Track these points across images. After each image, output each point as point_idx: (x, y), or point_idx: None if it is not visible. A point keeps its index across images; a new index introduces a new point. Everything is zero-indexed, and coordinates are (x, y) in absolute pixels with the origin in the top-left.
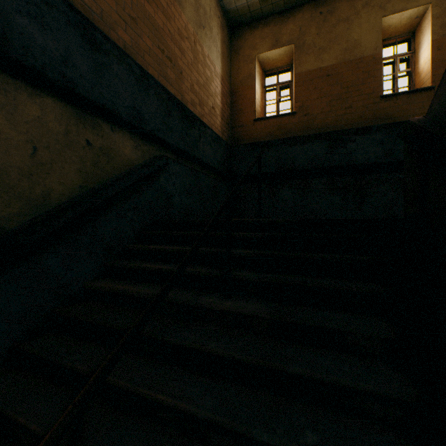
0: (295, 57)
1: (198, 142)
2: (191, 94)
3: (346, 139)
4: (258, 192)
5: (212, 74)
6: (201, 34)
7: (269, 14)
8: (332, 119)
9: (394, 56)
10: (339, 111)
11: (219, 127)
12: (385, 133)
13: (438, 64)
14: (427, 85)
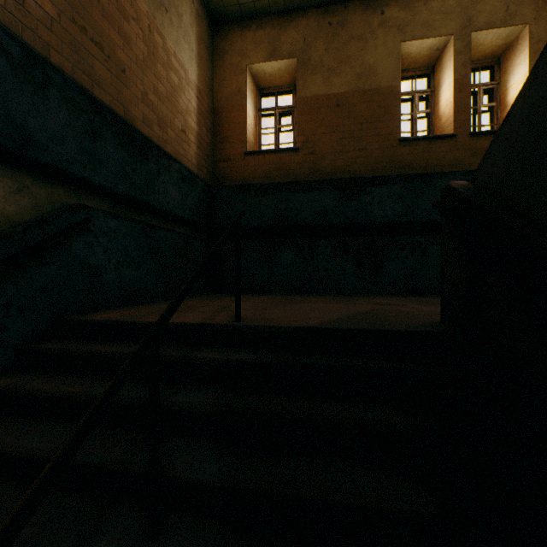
0: (298, 75)
1: (156, 181)
2: (143, 107)
3: (361, 190)
4: (235, 279)
5: (183, 82)
6: (161, 19)
7: (265, 13)
8: (344, 162)
9: (412, 92)
10: (352, 153)
11: (194, 159)
12: (404, 186)
13: (460, 108)
14: (448, 132)
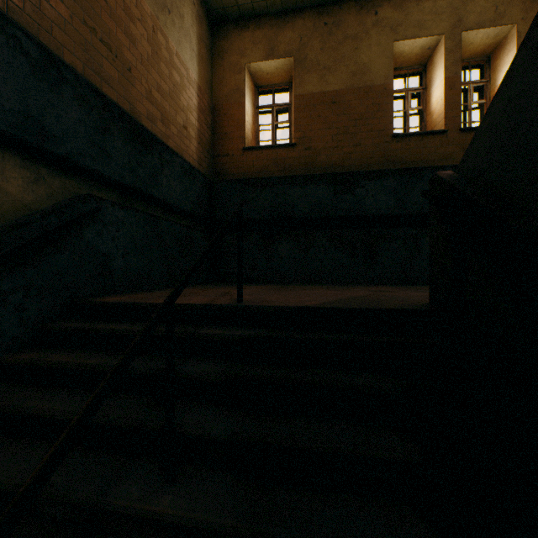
0: (294, 74)
1: (160, 175)
2: (147, 104)
3: (355, 184)
4: (238, 263)
5: (184, 81)
6: (164, 20)
7: (262, 14)
8: (339, 157)
9: (405, 89)
10: (347, 148)
11: (195, 154)
12: (397, 180)
13: (451, 105)
14: (440, 128)
